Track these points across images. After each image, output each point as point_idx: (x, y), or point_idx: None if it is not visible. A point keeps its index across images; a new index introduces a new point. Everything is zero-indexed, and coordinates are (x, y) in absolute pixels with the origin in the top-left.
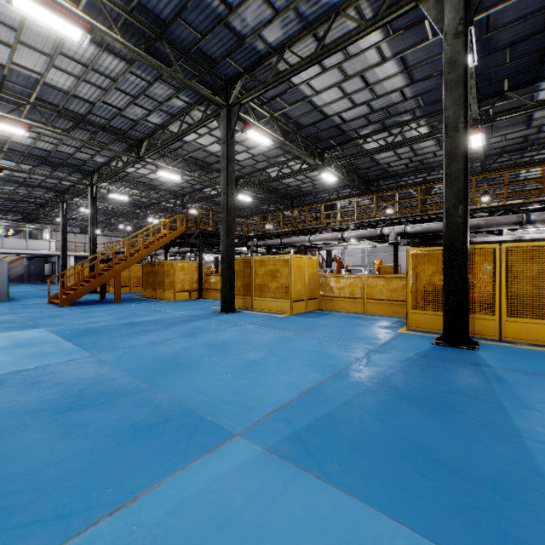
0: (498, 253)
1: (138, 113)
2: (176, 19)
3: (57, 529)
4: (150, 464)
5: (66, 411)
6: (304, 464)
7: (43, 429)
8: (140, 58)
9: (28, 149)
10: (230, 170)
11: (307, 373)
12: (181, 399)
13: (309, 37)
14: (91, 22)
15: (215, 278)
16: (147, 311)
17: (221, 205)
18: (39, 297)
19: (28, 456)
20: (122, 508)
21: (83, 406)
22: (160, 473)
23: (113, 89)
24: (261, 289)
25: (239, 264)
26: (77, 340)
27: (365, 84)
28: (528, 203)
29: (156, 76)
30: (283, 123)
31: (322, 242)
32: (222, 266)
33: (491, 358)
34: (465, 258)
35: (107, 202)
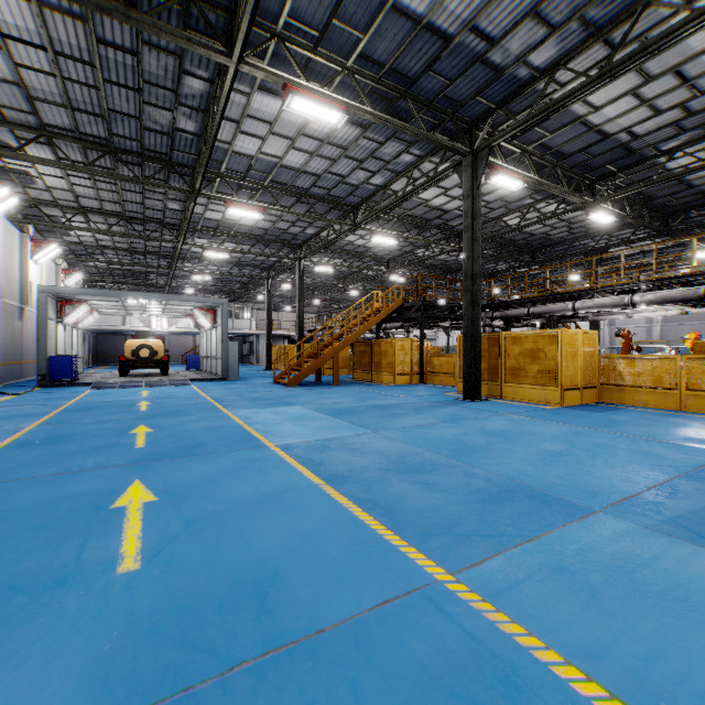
0: None
1: (360, 177)
2: (426, 71)
3: (493, 542)
4: (527, 518)
5: (407, 472)
6: (699, 543)
7: (403, 482)
8: (387, 123)
9: (249, 230)
10: (475, 229)
11: (640, 470)
12: (506, 477)
13: (595, 45)
14: (347, 101)
15: (441, 360)
16: (377, 394)
17: (464, 272)
18: (258, 377)
19: (414, 497)
20: (533, 540)
21: (417, 471)
22: (544, 525)
23: (342, 158)
24: (515, 373)
25: (482, 342)
26: (343, 418)
27: (680, 81)
28: None
29: (389, 135)
30: (539, 156)
31: (595, 310)
32: (465, 344)
33: None
34: None
35: (306, 275)
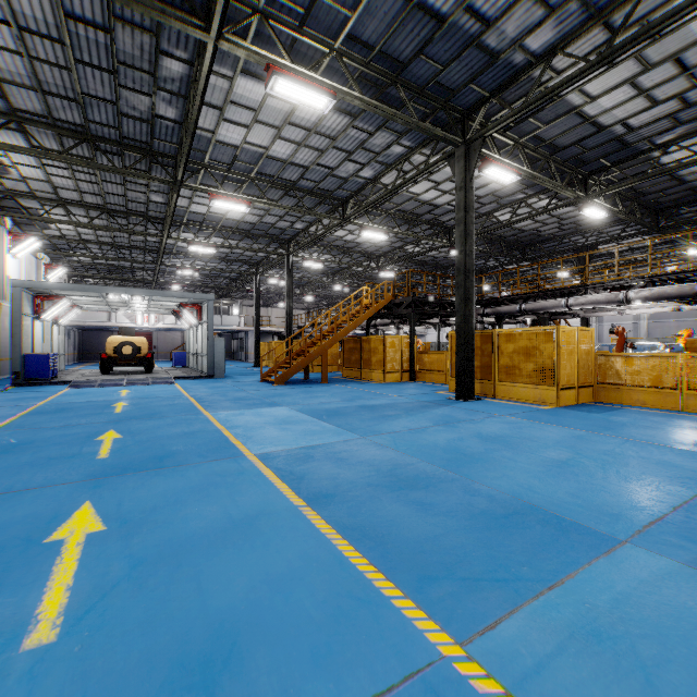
0: None
1: (349, 170)
2: (417, 55)
3: (507, 590)
4: (544, 553)
5: (399, 489)
6: None
7: (395, 502)
8: (376, 110)
9: (236, 224)
10: (468, 222)
11: (658, 484)
12: (512, 494)
13: (595, 28)
14: (334, 86)
15: (431, 357)
16: (367, 393)
17: (456, 267)
18: (245, 375)
19: (408, 523)
20: (556, 587)
21: (411, 487)
22: (566, 564)
23: (330, 149)
24: (509, 371)
25: (475, 339)
26: (330, 420)
27: (679, 69)
28: None
29: (379, 124)
30: (532, 148)
31: (588, 306)
32: (458, 341)
33: None
34: None
35: (295, 271)
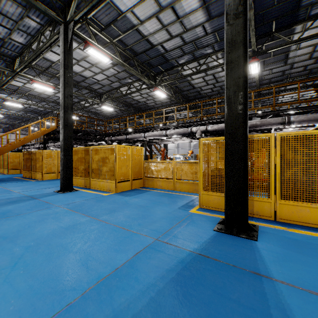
0: (273, 141)
1: (2, 31)
2: None
3: None
4: None
5: None
6: None
7: None
8: None
9: None
10: (67, 76)
11: None
12: None
13: None
14: None
15: None
16: None
17: (60, 104)
18: None
19: None
20: None
21: None
22: None
23: None
24: (96, 172)
25: (82, 152)
26: None
27: (176, 17)
28: (289, 109)
29: None
30: (122, 48)
31: (153, 137)
32: (61, 153)
33: (271, 255)
34: (244, 145)
35: (14, 110)
